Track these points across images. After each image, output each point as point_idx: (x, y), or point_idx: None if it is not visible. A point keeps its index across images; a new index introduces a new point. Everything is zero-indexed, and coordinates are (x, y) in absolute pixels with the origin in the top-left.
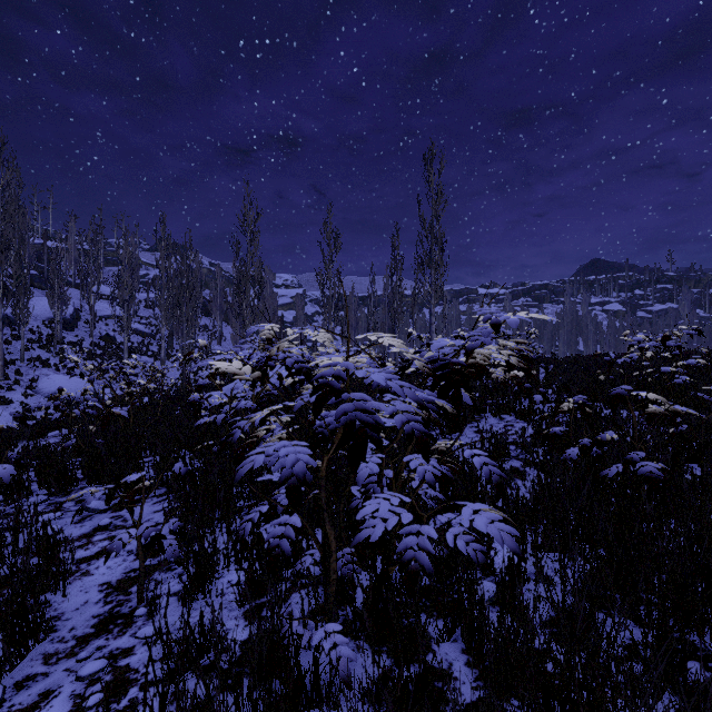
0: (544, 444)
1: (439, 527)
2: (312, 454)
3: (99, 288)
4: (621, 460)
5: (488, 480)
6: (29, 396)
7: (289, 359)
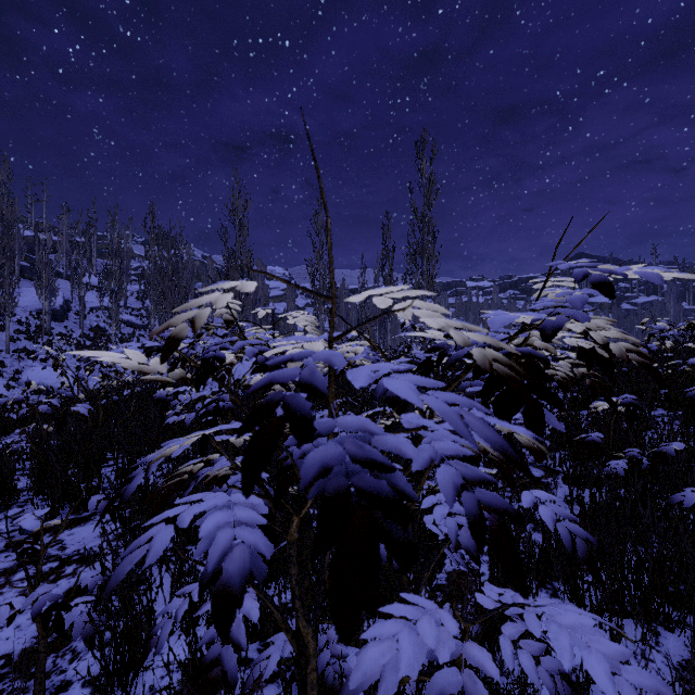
0: (564, 448)
1: (485, 624)
2: (275, 503)
3: (89, 279)
4: (689, 478)
5: (572, 551)
6: (11, 388)
7: (250, 349)
